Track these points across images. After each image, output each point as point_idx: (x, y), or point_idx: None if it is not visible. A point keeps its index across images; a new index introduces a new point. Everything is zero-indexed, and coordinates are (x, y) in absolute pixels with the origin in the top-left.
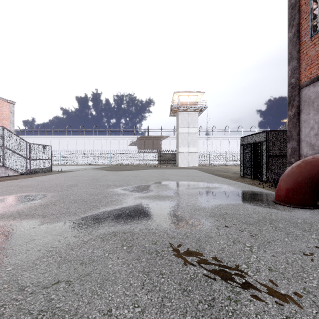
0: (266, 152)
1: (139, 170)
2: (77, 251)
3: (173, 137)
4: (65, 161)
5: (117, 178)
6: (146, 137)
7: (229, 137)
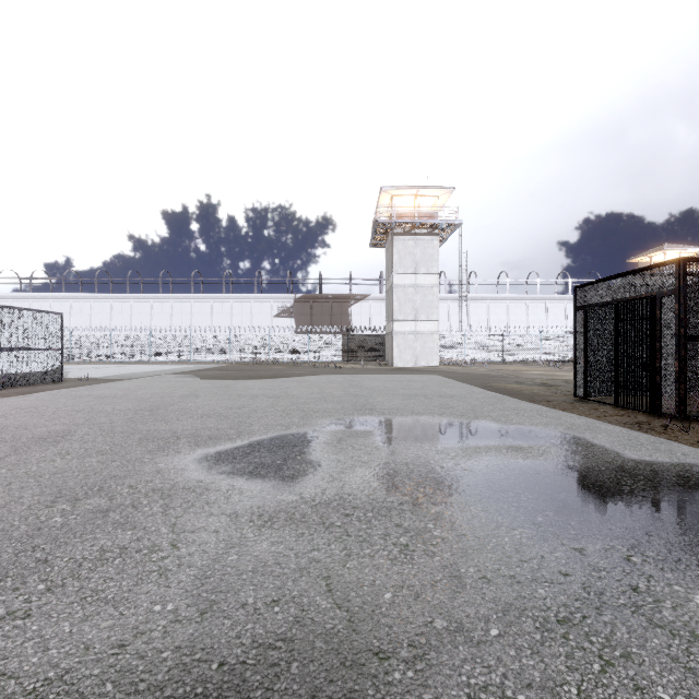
0: (679, 325)
1: (295, 376)
2: None
3: (379, 298)
4: (122, 354)
5: (221, 403)
6: (316, 298)
7: (507, 297)
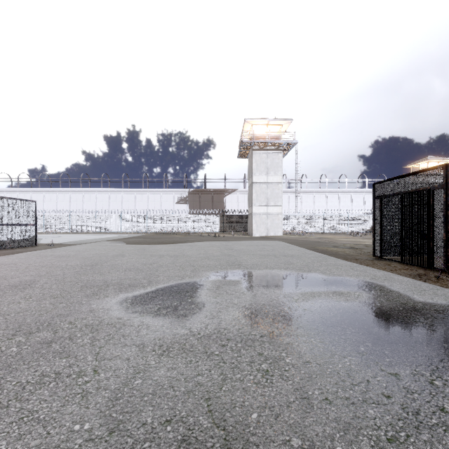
0: (446, 209)
1: (189, 242)
2: None
3: (243, 191)
4: (77, 227)
5: (139, 261)
6: (203, 191)
7: (326, 191)
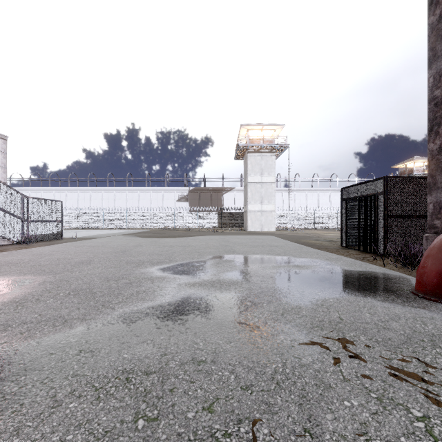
0: (385, 210)
1: (191, 236)
2: (25, 439)
3: (240, 190)
4: (86, 224)
5: (156, 249)
6: (202, 190)
7: (318, 189)
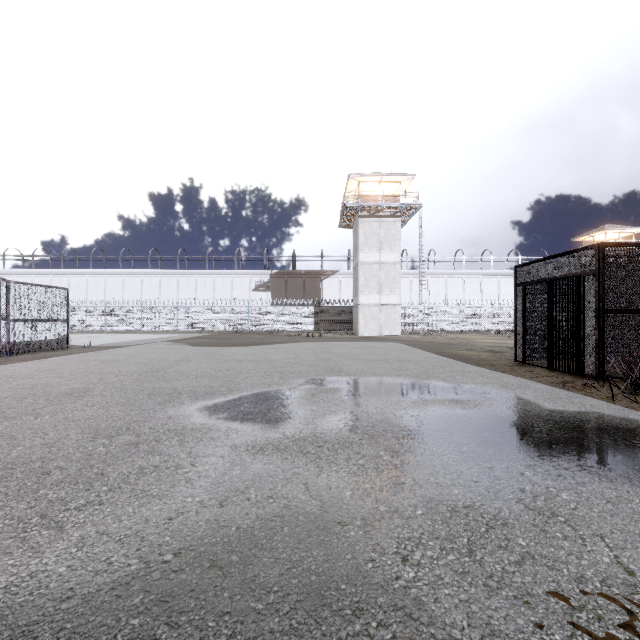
0: (598, 300)
1: (272, 344)
2: None
3: (347, 274)
4: (116, 324)
5: (211, 366)
6: (290, 274)
7: (463, 273)
